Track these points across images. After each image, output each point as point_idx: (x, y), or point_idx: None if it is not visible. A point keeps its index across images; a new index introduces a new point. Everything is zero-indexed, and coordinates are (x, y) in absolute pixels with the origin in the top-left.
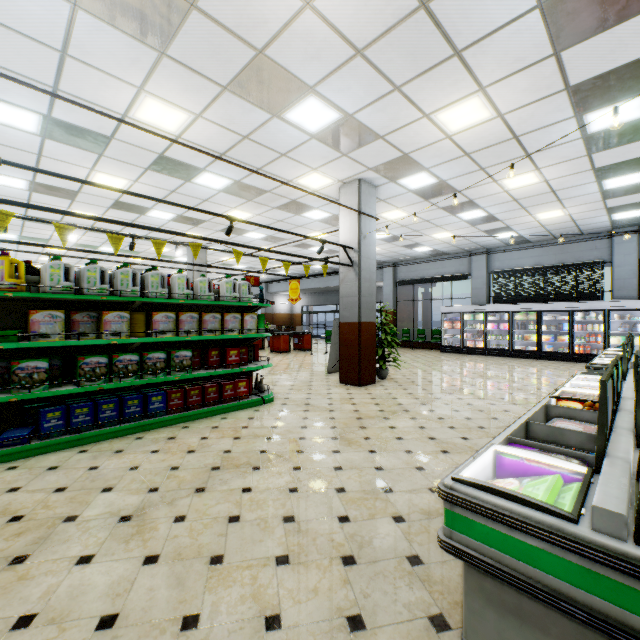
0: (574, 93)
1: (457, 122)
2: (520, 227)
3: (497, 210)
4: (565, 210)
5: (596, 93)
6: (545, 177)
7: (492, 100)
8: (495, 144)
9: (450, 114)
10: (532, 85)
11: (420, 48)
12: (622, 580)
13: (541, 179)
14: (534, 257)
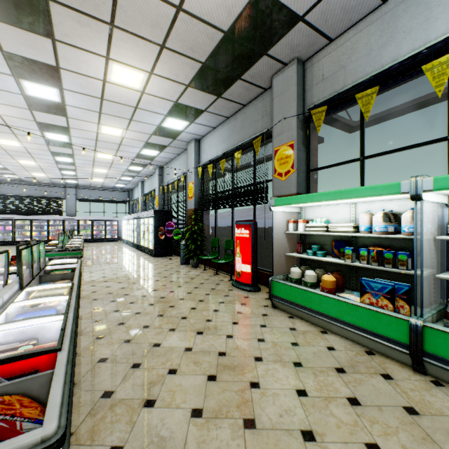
0: (52, 152)
1: (5, 143)
2: (22, 175)
3: (11, 167)
4: (47, 175)
5: (59, 154)
6: (39, 164)
7: (23, 144)
8: (20, 152)
9: (3, 140)
10: (39, 147)
11: (0, 128)
12: (61, 253)
13: (37, 164)
14: (28, 190)
